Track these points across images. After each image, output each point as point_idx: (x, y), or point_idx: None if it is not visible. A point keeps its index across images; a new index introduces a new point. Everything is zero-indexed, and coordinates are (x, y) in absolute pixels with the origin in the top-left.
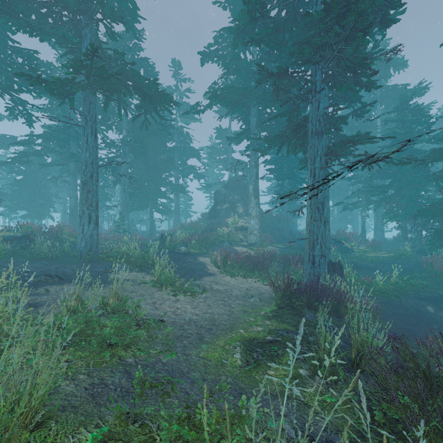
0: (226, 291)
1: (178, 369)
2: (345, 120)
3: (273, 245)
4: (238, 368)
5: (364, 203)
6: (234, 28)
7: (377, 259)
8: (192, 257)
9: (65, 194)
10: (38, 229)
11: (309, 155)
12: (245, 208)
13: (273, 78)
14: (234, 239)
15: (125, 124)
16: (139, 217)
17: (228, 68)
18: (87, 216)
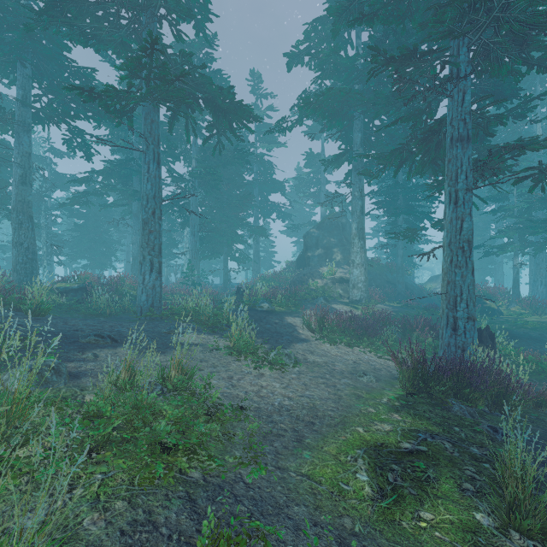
0: (326, 365)
1: (271, 498)
2: (502, 119)
3: (383, 303)
4: (369, 503)
5: (517, 246)
6: (335, 7)
7: (542, 325)
8: (278, 316)
9: (128, 240)
10: (96, 280)
11: (447, 172)
12: (344, 255)
13: (392, 65)
14: (331, 295)
15: (195, 153)
16: (211, 267)
17: (324, 69)
18: (148, 263)
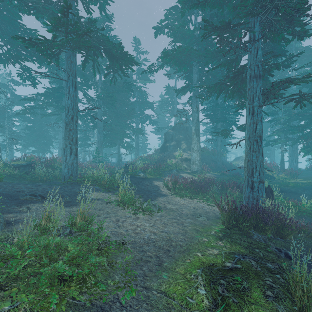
0: (177, 210)
1: None
2: (278, 66)
3: (209, 172)
4: None
5: (283, 140)
6: None
7: (297, 184)
8: (149, 181)
9: (60, 136)
10: (38, 159)
11: (248, 96)
12: (187, 145)
13: (216, 32)
14: (180, 168)
15: (100, 84)
16: (110, 152)
17: (176, 36)
18: (69, 149)
